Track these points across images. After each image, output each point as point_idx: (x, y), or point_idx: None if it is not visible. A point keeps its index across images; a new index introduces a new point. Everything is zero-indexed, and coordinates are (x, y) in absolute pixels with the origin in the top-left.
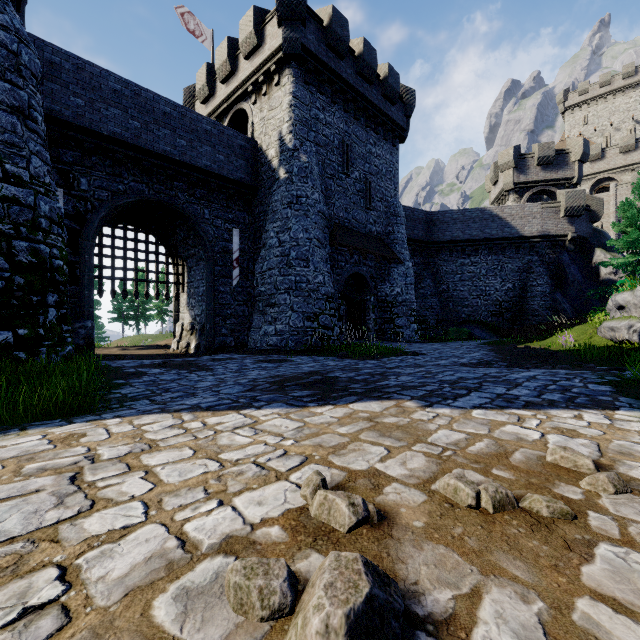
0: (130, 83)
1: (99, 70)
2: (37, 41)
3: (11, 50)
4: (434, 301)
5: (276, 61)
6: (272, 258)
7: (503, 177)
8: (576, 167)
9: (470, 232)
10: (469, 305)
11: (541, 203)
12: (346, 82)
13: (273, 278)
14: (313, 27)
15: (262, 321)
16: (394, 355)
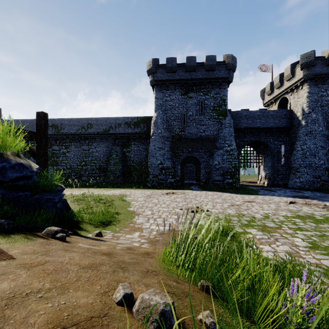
0: (248, 111)
1: (241, 112)
2: (229, 112)
3: (230, 123)
4: None
5: (300, 82)
6: (298, 155)
7: None
8: None
9: None
10: None
11: None
12: None
13: (298, 162)
14: (318, 63)
15: (294, 177)
16: None
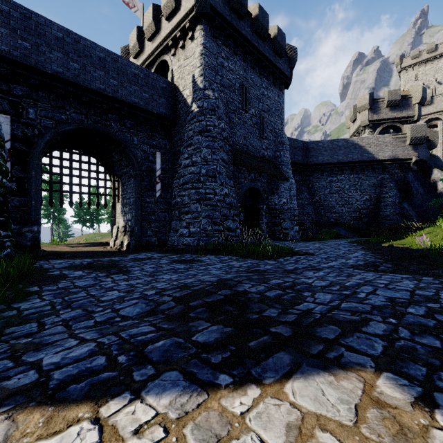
0: (71, 32)
1: (44, 20)
2: None
3: None
4: (310, 209)
5: (190, 19)
6: (187, 175)
7: (360, 116)
8: (416, 108)
9: (337, 157)
10: (336, 212)
11: (391, 134)
12: (245, 38)
13: (187, 191)
14: None
15: (179, 225)
16: (287, 255)
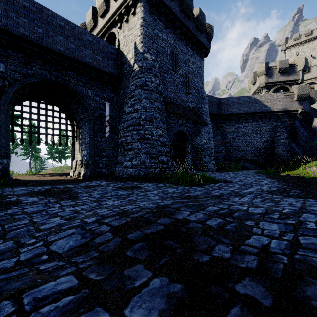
0: (35, 3)
1: None
2: None
3: None
4: (222, 148)
5: None
6: (130, 120)
7: (259, 80)
8: (300, 74)
9: (242, 109)
10: (242, 150)
11: (283, 92)
12: (175, 15)
13: (130, 132)
14: None
15: (124, 159)
16: (211, 182)
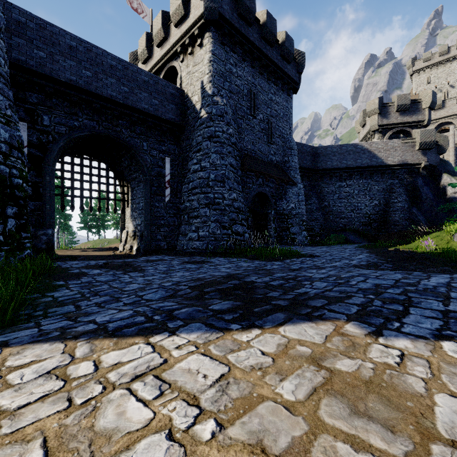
0: (83, 41)
1: (58, 29)
2: (6, 4)
3: None
4: (318, 214)
5: (199, 26)
6: (196, 180)
7: (370, 121)
8: (426, 112)
9: (346, 162)
10: (345, 217)
11: (401, 139)
12: (253, 44)
13: (196, 196)
14: None
15: (188, 229)
16: (294, 257)
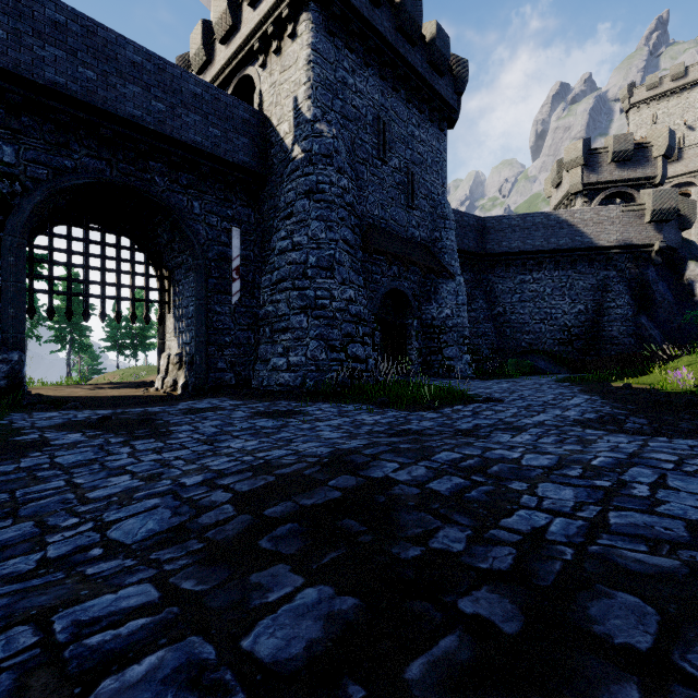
0: (80, 15)
1: None
2: None
3: None
4: (488, 326)
5: (290, 2)
6: (284, 266)
7: (569, 177)
8: (659, 164)
9: (532, 242)
10: (531, 331)
11: (621, 205)
12: (383, 38)
13: (285, 293)
14: None
15: (271, 352)
16: (457, 402)
